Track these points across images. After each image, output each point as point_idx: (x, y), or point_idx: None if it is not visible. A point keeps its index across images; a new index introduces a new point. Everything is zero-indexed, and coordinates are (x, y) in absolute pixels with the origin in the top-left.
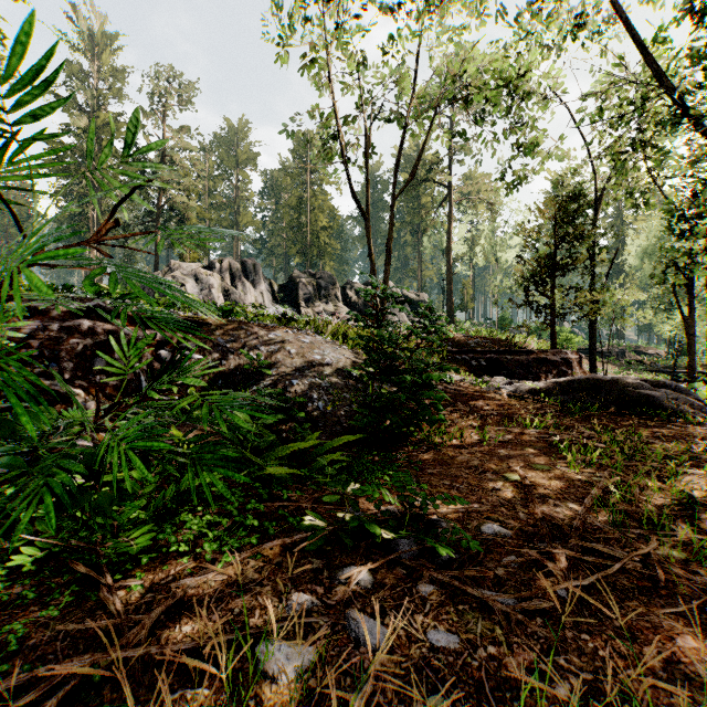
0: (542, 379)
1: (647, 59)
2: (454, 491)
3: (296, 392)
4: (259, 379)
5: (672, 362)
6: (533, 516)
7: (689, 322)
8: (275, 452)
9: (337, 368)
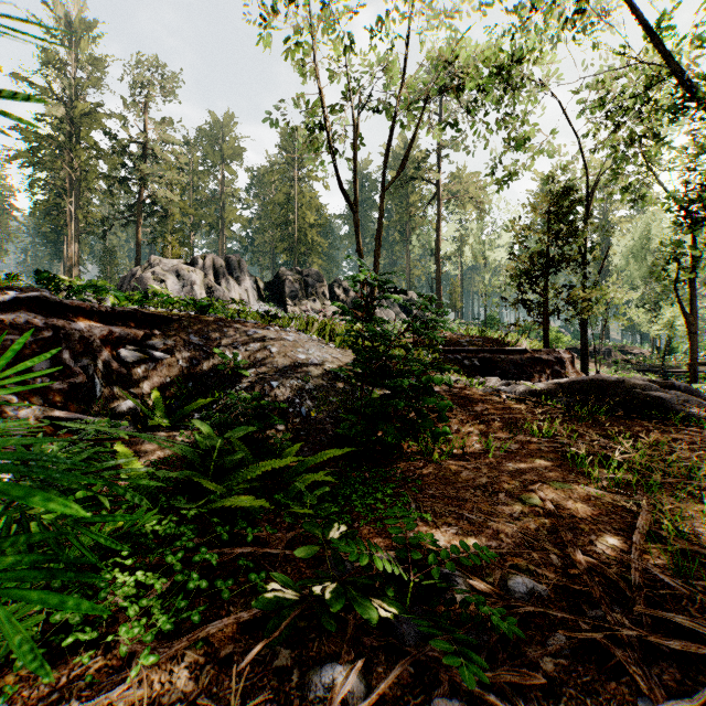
0: (537, 379)
1: (653, 39)
2: (464, 521)
3: (276, 396)
4: (235, 381)
5: (658, 362)
6: (569, 560)
7: (691, 319)
8: (243, 473)
9: (323, 368)
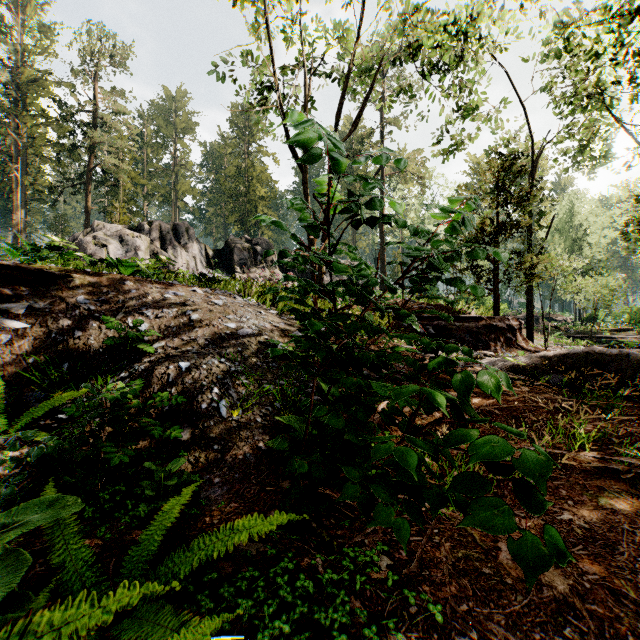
0: (493, 347)
1: None
2: None
3: (183, 384)
4: (133, 360)
5: (583, 328)
6: None
7: None
8: None
9: (258, 341)
